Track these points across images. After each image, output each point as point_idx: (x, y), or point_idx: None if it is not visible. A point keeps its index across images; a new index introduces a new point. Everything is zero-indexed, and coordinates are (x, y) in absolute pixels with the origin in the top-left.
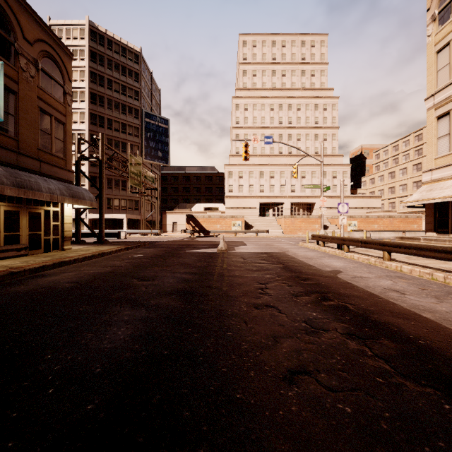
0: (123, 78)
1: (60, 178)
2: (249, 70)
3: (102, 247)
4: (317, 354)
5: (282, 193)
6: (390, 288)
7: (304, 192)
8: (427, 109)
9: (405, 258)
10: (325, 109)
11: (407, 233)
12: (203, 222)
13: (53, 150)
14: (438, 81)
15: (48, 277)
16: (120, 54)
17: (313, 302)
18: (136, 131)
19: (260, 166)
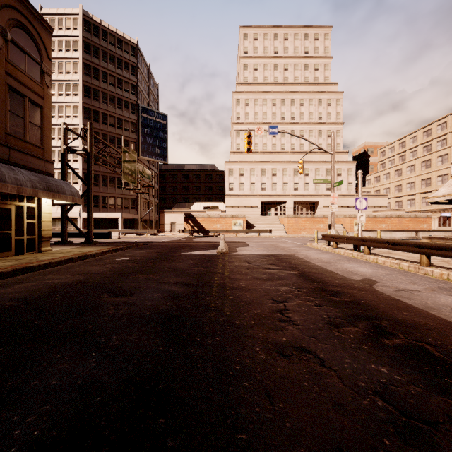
0: (119, 70)
1: (36, 169)
2: (250, 64)
3: (87, 248)
4: None
5: (284, 192)
6: None
7: (308, 190)
8: None
9: (442, 262)
10: (330, 104)
11: (420, 233)
12: (202, 222)
13: (27, 136)
14: None
15: None
16: (115, 46)
17: (368, 340)
18: (133, 126)
19: (262, 163)
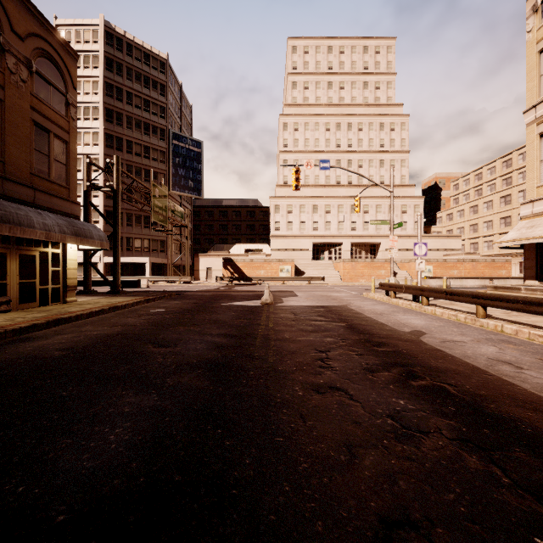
0: (146, 90)
1: (61, 211)
2: (300, 82)
3: (115, 299)
4: (421, 481)
5: (340, 232)
6: (497, 358)
7: (367, 230)
8: (527, 125)
9: (503, 313)
10: (393, 129)
11: (495, 280)
12: (243, 267)
13: (52, 175)
14: (542, 88)
15: (34, 342)
16: (142, 62)
17: (397, 382)
18: (162, 155)
19: (314, 198)
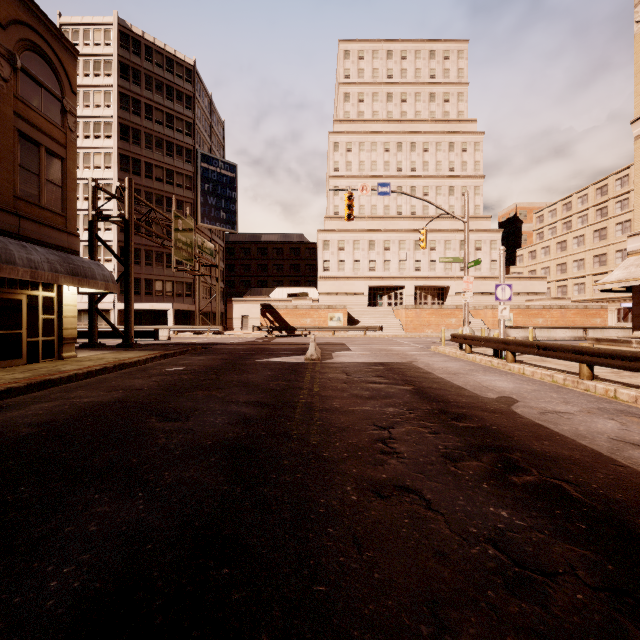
0: (169, 103)
1: (55, 245)
2: (354, 94)
3: (125, 354)
4: None
5: (401, 273)
6: (623, 439)
7: (434, 271)
8: (635, 137)
9: (611, 373)
10: (465, 150)
11: (590, 331)
12: (285, 315)
13: (43, 199)
14: None
15: (1, 413)
16: (164, 68)
17: (492, 477)
18: (188, 181)
19: (370, 233)
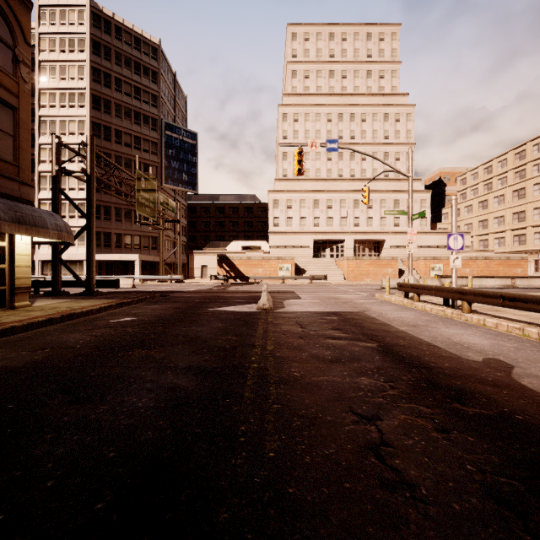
0: (137, 77)
1: (5, 193)
2: (300, 71)
3: (82, 302)
4: None
5: (342, 228)
6: None
7: (371, 226)
8: None
9: None
10: (398, 120)
11: (517, 280)
12: (240, 265)
13: None
14: None
15: None
16: (132, 46)
17: None
18: (154, 146)
19: (315, 193)
